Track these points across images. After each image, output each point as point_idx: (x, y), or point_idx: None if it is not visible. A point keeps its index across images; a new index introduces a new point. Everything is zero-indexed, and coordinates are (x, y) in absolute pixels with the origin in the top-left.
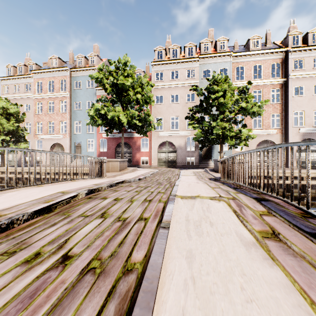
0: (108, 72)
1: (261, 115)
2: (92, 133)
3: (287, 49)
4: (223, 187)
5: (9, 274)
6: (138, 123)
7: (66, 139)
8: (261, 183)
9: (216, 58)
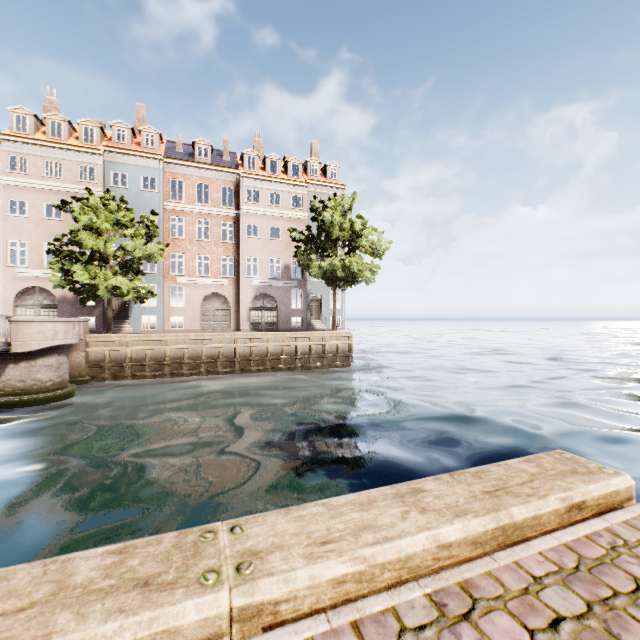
0: None
1: (161, 260)
2: None
3: (240, 172)
4: None
5: None
6: None
7: None
8: (147, 351)
9: (136, 158)
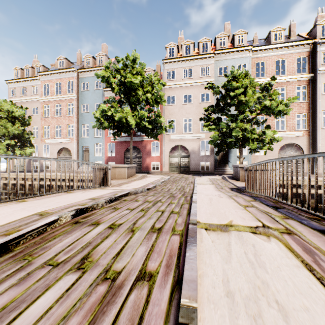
0: (116, 70)
1: (288, 114)
2: (100, 137)
3: (315, 41)
4: (257, 205)
5: None
6: (148, 125)
7: (74, 143)
8: (288, 193)
9: (233, 53)
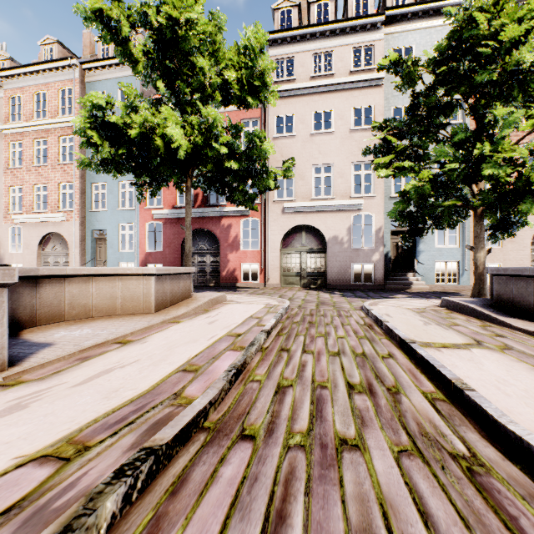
0: None
1: None
2: (129, 209)
3: None
4: None
5: None
6: (230, 163)
7: (73, 223)
8: None
9: (426, 16)
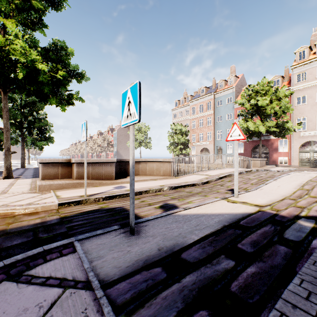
0: (249, 95)
1: None
2: None
3: None
4: None
5: (252, 176)
6: (276, 129)
7: (211, 144)
8: None
9: None
